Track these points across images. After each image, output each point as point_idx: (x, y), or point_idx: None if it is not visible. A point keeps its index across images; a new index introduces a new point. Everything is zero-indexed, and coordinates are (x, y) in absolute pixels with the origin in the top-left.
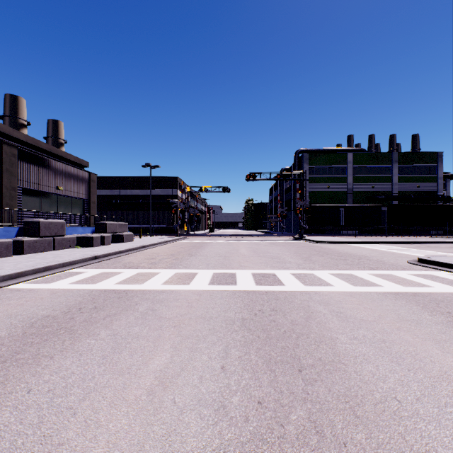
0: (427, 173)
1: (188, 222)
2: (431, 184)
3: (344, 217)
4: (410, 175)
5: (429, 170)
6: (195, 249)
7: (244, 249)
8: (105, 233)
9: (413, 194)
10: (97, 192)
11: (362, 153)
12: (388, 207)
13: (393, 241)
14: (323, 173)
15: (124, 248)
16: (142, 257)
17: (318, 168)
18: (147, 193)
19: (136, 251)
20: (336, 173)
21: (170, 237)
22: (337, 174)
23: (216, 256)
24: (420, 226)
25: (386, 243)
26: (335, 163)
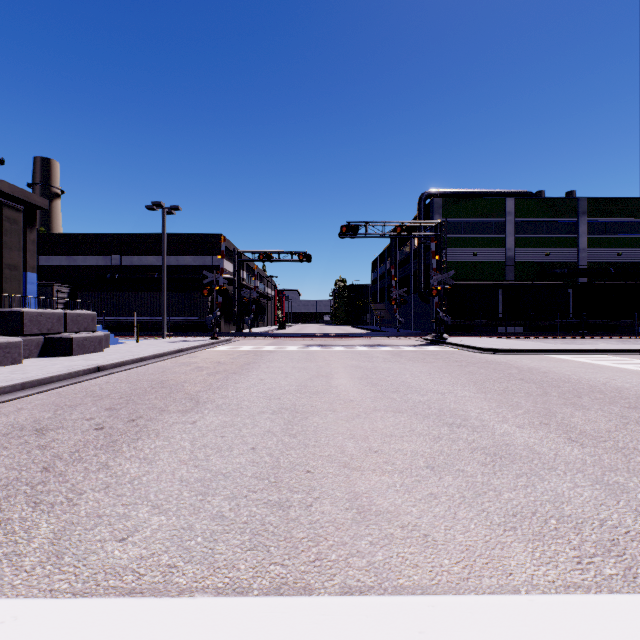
0: (632, 233)
1: (239, 313)
2: (639, 251)
3: (502, 304)
4: (606, 235)
5: (637, 229)
6: (223, 375)
7: (344, 374)
8: (19, 334)
9: (611, 267)
10: (80, 261)
11: (530, 198)
12: (575, 288)
13: (633, 349)
14: (465, 230)
15: (8, 381)
16: (11, 424)
17: (457, 223)
18: (169, 263)
19: (55, 387)
20: (487, 231)
21: (200, 340)
22: (490, 233)
23: (267, 411)
24: (630, 319)
25: (622, 354)
26: (486, 214)
